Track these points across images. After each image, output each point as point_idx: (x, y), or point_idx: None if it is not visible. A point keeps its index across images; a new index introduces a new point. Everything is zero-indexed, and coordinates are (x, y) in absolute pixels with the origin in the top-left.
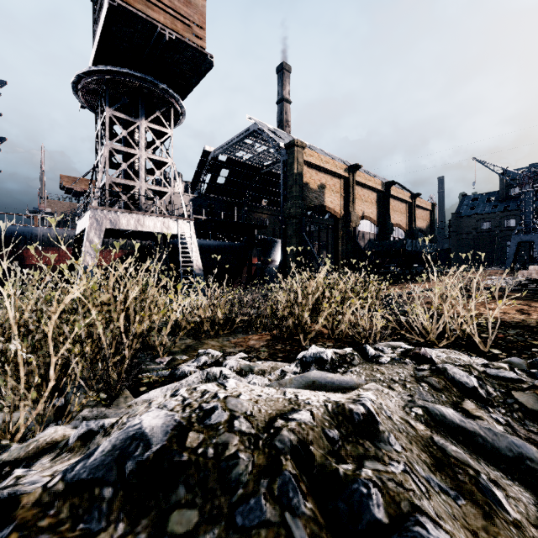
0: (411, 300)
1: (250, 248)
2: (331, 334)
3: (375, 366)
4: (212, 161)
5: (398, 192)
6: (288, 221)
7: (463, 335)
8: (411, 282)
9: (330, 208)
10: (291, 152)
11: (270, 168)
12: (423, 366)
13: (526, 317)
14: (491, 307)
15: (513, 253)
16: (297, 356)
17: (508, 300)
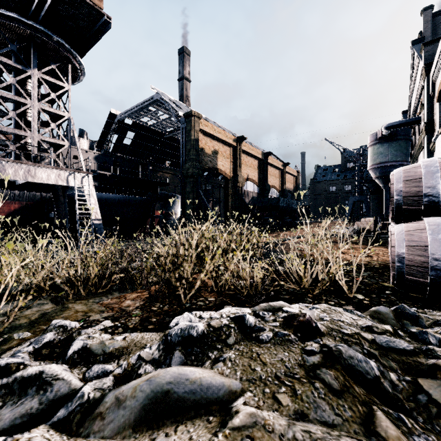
0: (284, 246)
1: (153, 202)
2: (214, 286)
3: (254, 347)
4: (118, 124)
5: (274, 160)
6: (187, 180)
7: (330, 281)
8: (283, 231)
9: (222, 170)
10: (189, 121)
11: (172, 134)
12: (311, 345)
13: (370, 259)
14: (343, 251)
15: (350, 209)
16: (170, 323)
17: (353, 245)
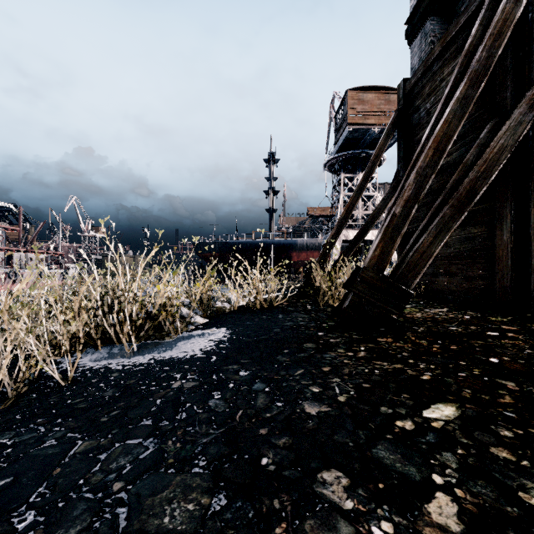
0: None
1: None
2: None
3: None
4: None
5: None
6: None
7: None
8: None
9: None
10: None
11: None
12: None
13: None
14: None
15: None
16: None
17: None
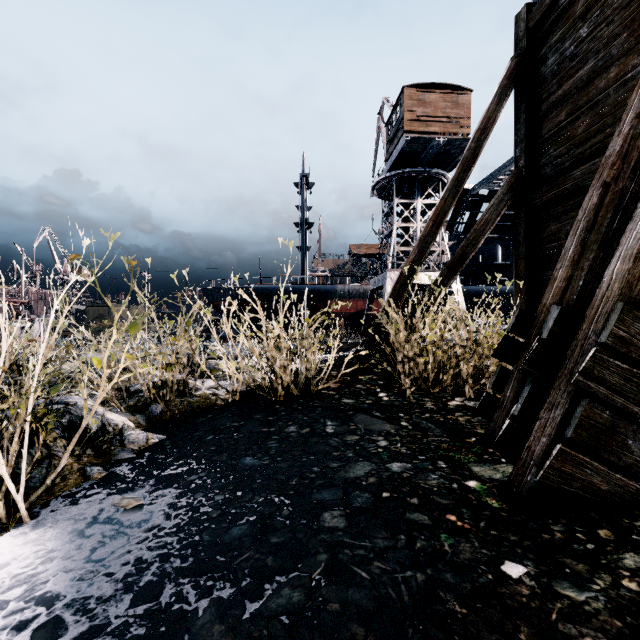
0: None
1: None
2: None
3: None
4: (470, 199)
5: None
6: None
7: None
8: None
9: None
10: None
11: None
12: None
13: None
14: None
15: None
16: None
17: None
